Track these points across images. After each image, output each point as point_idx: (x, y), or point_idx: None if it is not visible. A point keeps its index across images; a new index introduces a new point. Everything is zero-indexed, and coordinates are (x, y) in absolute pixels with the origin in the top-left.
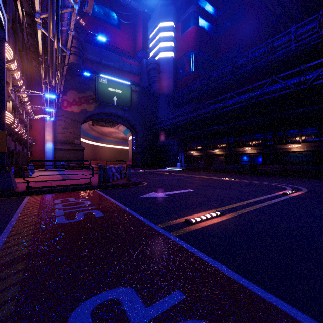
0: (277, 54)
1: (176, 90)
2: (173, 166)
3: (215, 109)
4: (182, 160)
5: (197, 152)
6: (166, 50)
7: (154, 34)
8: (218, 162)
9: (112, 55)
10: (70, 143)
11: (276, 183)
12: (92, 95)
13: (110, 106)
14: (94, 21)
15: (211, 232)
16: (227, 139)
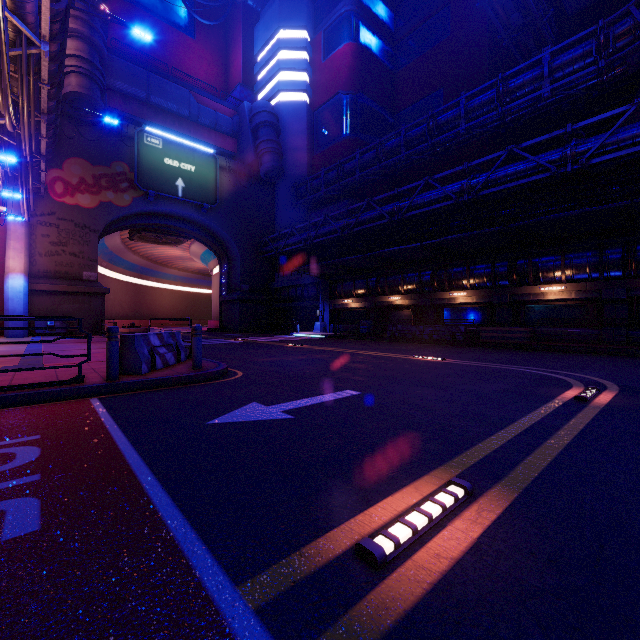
0: (517, 104)
1: (314, 173)
2: (308, 329)
3: (394, 211)
4: (326, 317)
5: (356, 300)
6: (292, 88)
7: (268, 52)
8: (401, 322)
9: (174, 88)
10: (72, 277)
11: (537, 369)
12: (125, 172)
13: (169, 199)
14: (133, 13)
15: (479, 633)
16: (418, 274)
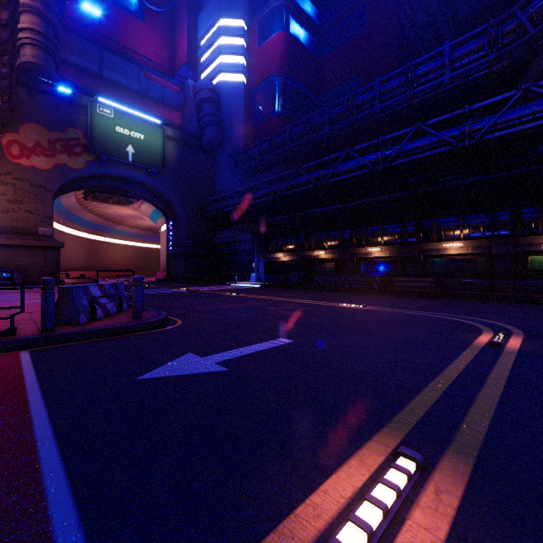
0: (423, 89)
1: (250, 144)
2: (245, 280)
3: (319, 177)
4: (260, 269)
5: (287, 254)
6: (231, 70)
7: (210, 37)
8: (325, 273)
9: (124, 65)
10: (28, 232)
11: (447, 315)
12: (79, 138)
13: (120, 163)
14: None
15: None
16: (339, 232)
